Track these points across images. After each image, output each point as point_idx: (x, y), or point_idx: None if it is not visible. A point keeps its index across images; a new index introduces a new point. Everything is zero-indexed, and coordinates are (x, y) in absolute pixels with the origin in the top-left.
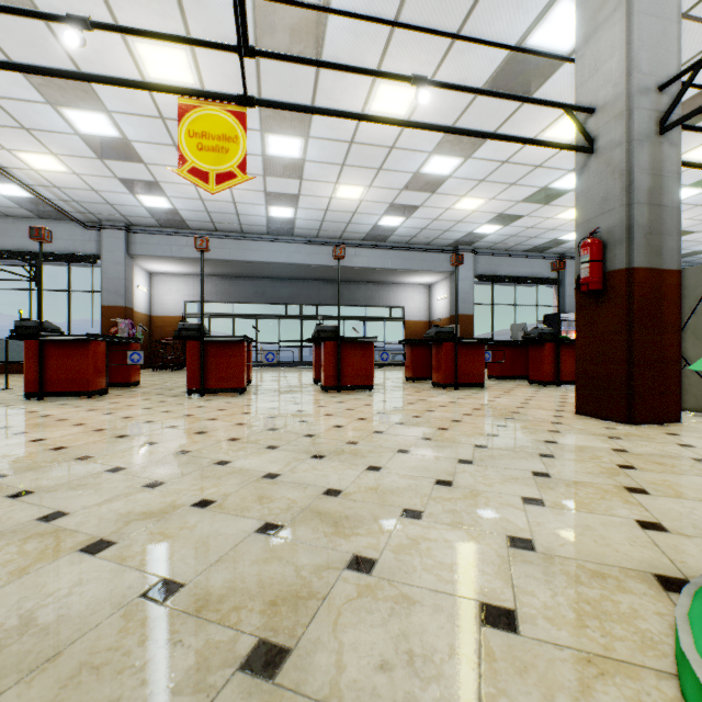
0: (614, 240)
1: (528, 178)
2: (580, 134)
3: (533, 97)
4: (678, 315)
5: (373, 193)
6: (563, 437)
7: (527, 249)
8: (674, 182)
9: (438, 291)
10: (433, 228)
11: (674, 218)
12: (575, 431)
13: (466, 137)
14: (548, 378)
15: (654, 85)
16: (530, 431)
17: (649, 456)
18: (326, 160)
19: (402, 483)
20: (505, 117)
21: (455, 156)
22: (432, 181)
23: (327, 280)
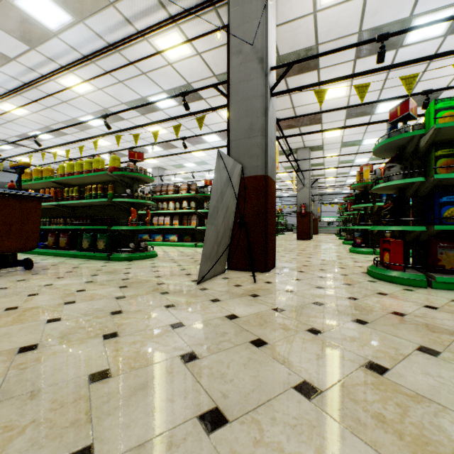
0: None
1: None
2: None
3: None
4: None
5: None
6: None
7: None
8: None
9: None
10: None
11: None
12: None
13: None
14: None
15: None
16: None
17: None
18: None
19: None
20: None
21: None
22: None
23: None
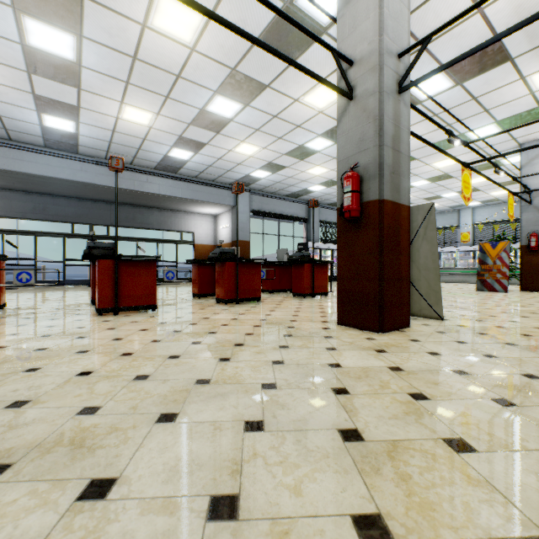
0: (369, 175)
1: (291, 135)
2: (342, 83)
3: (299, 60)
4: (408, 241)
5: (162, 122)
6: (342, 356)
7: (287, 194)
8: (406, 135)
9: (222, 221)
10: (218, 167)
11: (406, 164)
12: (348, 346)
13: (246, 84)
14: (307, 291)
15: (395, 51)
16: (311, 351)
17: (423, 374)
18: (107, 72)
19: (140, 538)
20: (277, 73)
21: (236, 100)
22: (217, 121)
23: (119, 203)
